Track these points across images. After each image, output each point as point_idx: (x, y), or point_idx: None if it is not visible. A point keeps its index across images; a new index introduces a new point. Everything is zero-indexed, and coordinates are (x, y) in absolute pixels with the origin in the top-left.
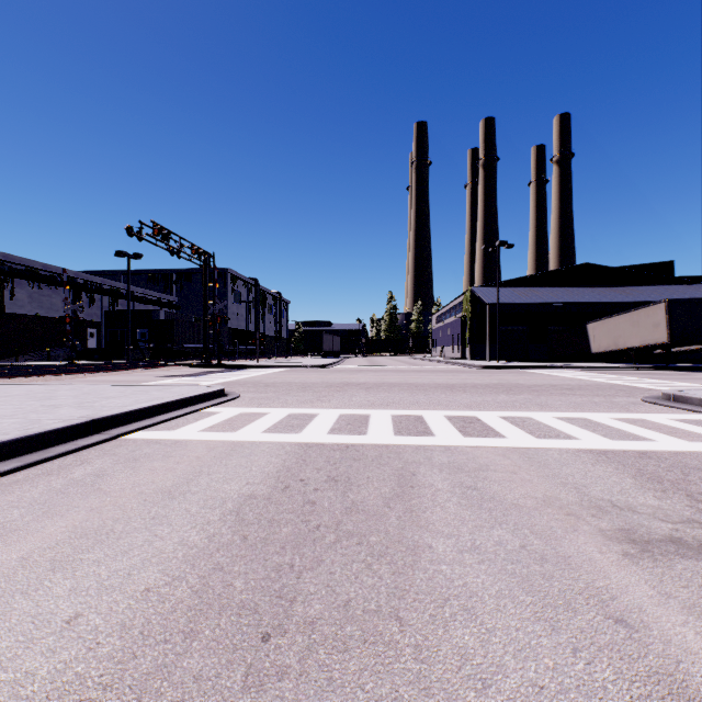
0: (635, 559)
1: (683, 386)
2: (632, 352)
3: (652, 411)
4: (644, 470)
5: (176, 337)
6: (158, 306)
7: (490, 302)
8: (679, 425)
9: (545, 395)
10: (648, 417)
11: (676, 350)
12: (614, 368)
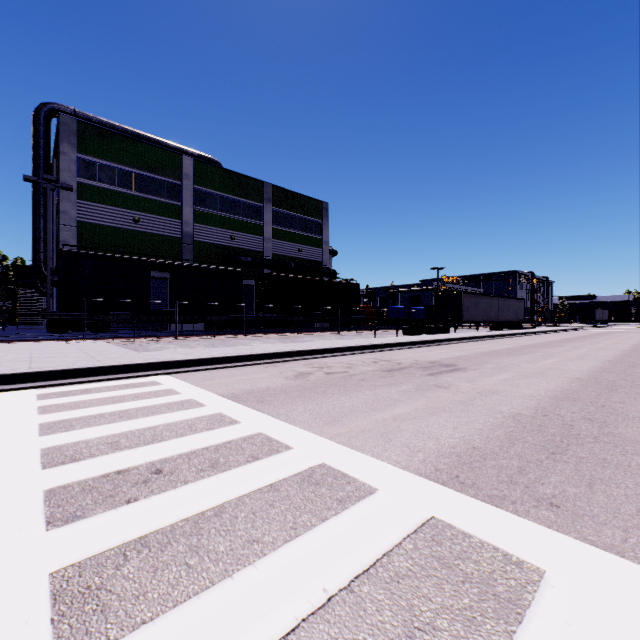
0: None
1: None
2: None
3: None
4: None
5: None
6: None
7: None
8: None
9: None
10: None
11: None
12: None
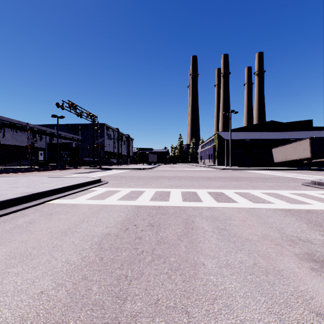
0: (319, 272)
1: (320, 178)
2: (293, 162)
3: (307, 190)
4: (311, 219)
5: (80, 155)
6: (72, 141)
7: (227, 138)
8: (322, 196)
9: (254, 182)
10: (306, 192)
11: (314, 161)
12: (285, 169)
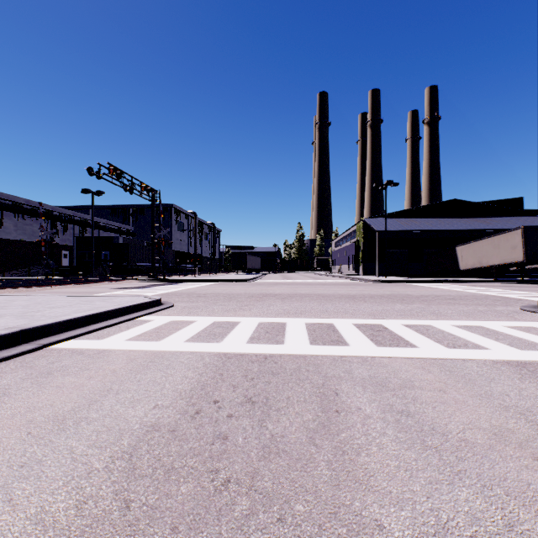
0: None
1: None
2: (493, 269)
3: (537, 320)
4: None
5: (130, 257)
6: (118, 233)
7: (379, 229)
8: None
9: (435, 304)
10: (537, 325)
11: (527, 267)
12: (480, 281)
